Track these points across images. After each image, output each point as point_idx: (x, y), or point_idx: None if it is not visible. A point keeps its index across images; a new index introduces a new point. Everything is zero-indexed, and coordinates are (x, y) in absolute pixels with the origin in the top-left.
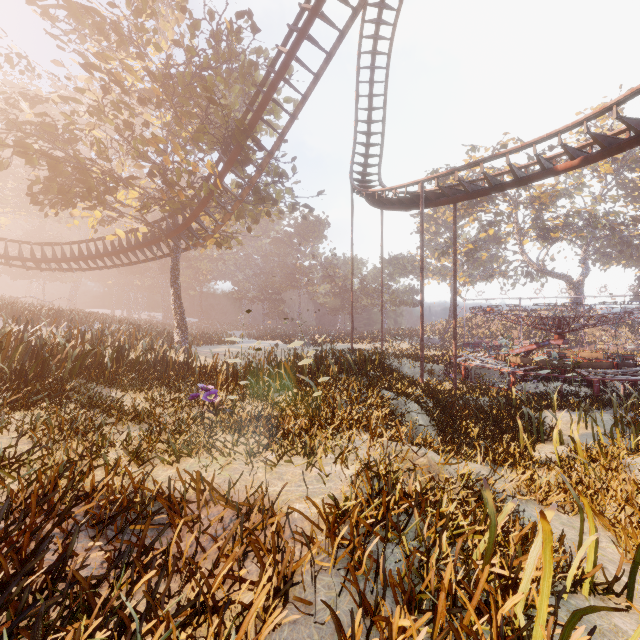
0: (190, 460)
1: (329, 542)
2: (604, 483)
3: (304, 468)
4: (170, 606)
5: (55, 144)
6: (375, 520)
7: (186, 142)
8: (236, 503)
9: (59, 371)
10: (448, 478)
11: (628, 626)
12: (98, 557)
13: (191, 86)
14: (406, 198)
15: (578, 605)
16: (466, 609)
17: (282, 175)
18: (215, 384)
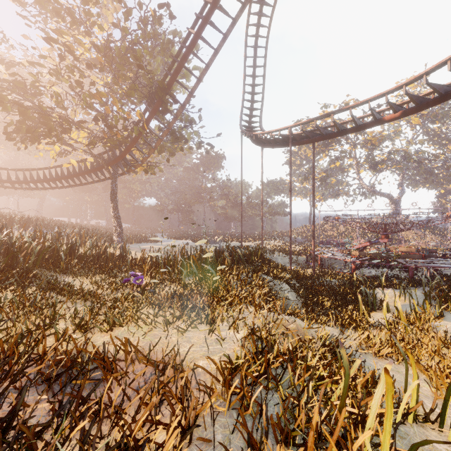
0: (122, 328)
1: (225, 390)
2: (419, 340)
3: (206, 333)
4: (99, 448)
5: (24, 96)
6: (259, 373)
7: (122, 97)
8: (154, 362)
9: (25, 262)
10: (311, 339)
11: (442, 446)
12: (46, 406)
13: (125, 56)
14: (279, 139)
15: (406, 431)
16: (328, 441)
17: (191, 121)
18: (142, 271)
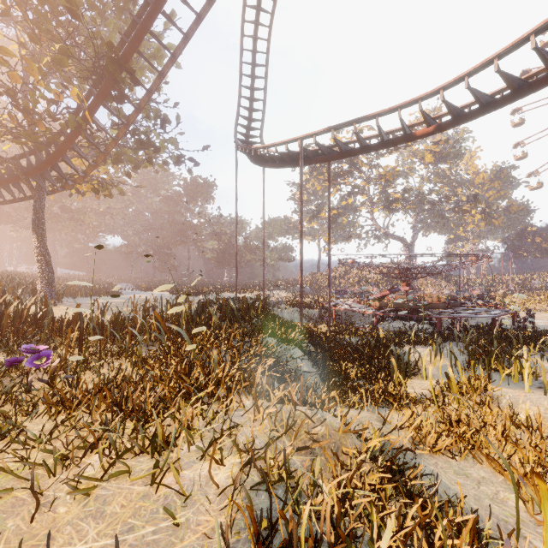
0: None
1: None
2: (482, 420)
3: (149, 479)
4: None
5: None
6: None
7: (49, 69)
8: None
9: None
10: (361, 462)
11: None
12: None
13: None
14: (286, 155)
15: None
16: None
17: (164, 122)
18: (69, 340)
